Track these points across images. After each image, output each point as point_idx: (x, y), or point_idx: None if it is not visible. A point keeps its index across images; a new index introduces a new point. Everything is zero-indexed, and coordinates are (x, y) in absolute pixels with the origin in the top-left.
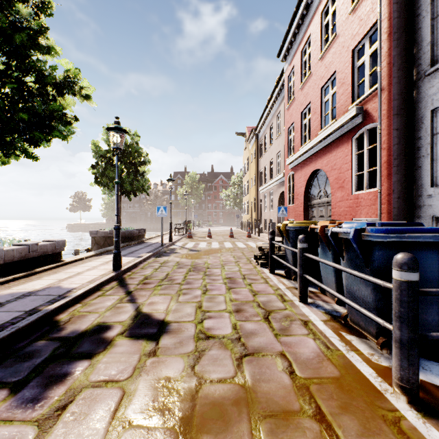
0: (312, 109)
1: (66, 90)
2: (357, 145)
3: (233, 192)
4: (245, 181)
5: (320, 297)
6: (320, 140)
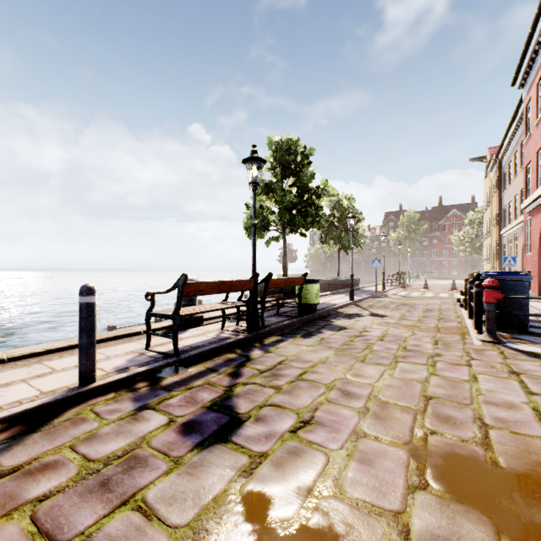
0: None
1: (321, 196)
2: None
3: (470, 233)
4: (486, 220)
5: None
6: None
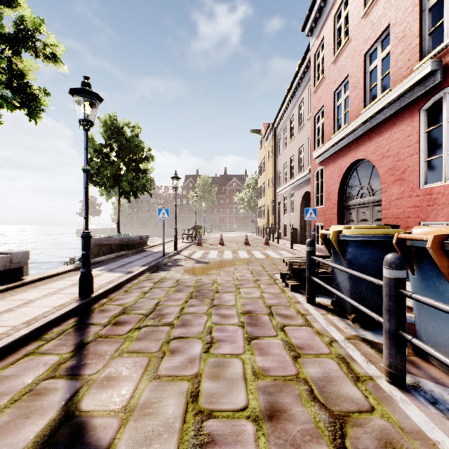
0: (350, 84)
1: (20, 45)
2: (427, 119)
3: (247, 195)
4: (261, 182)
5: (421, 367)
6: (365, 119)
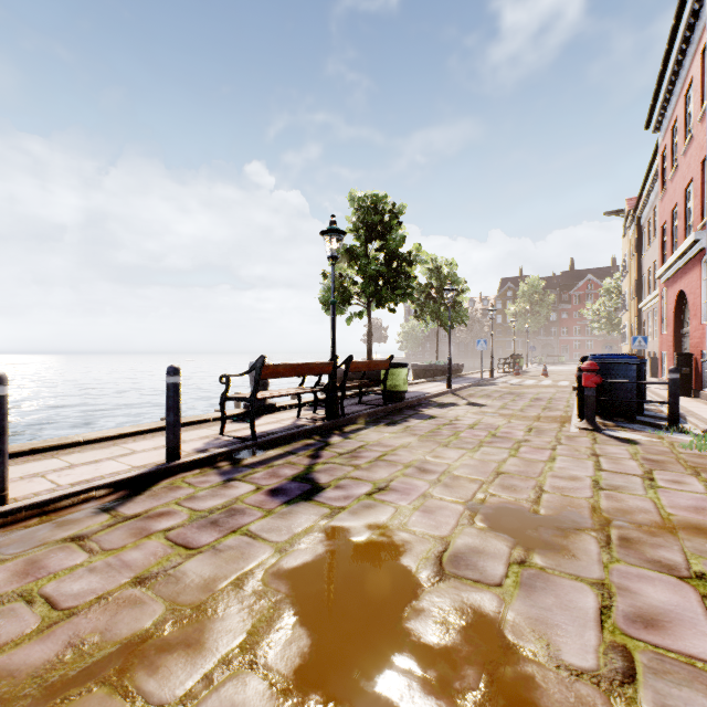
0: (678, 213)
1: (413, 263)
2: None
3: (607, 306)
4: (624, 289)
5: None
6: (677, 257)
